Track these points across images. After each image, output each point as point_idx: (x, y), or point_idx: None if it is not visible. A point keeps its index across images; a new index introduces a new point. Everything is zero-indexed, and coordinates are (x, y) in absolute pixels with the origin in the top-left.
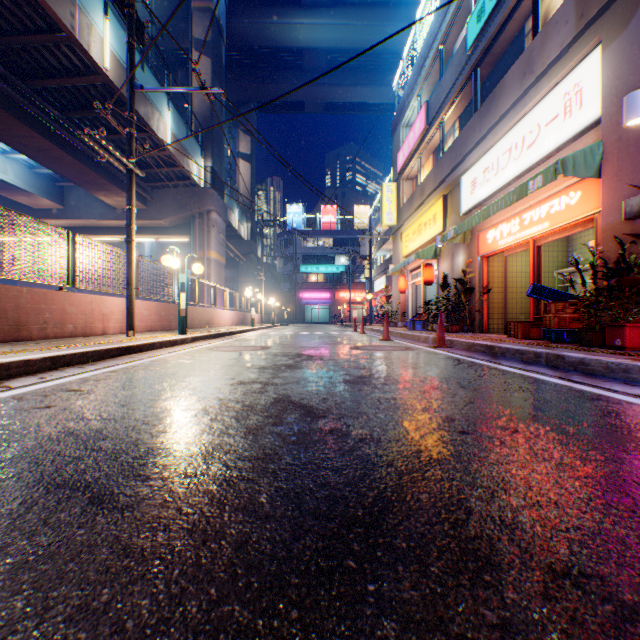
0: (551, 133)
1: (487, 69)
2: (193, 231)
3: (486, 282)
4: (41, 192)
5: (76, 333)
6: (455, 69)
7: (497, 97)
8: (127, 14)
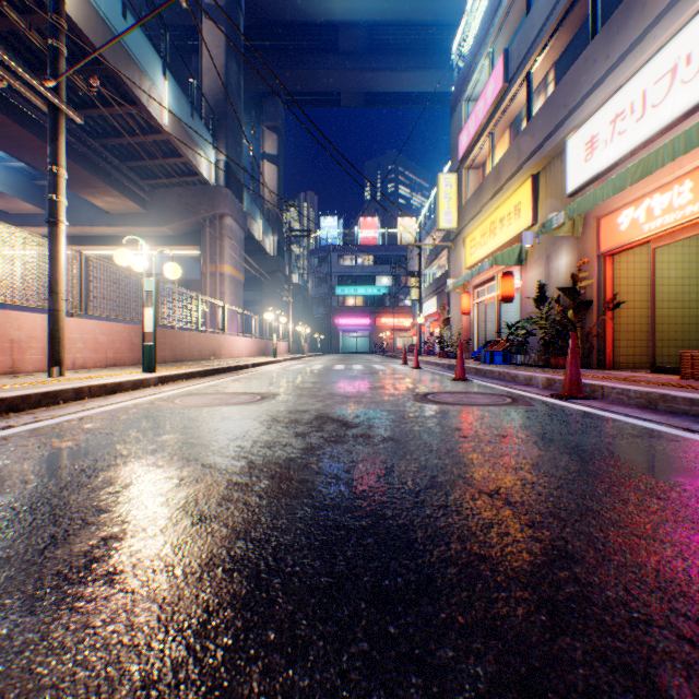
0: None
1: None
2: (203, 240)
3: (610, 292)
4: (14, 191)
5: None
6: None
7: None
8: None
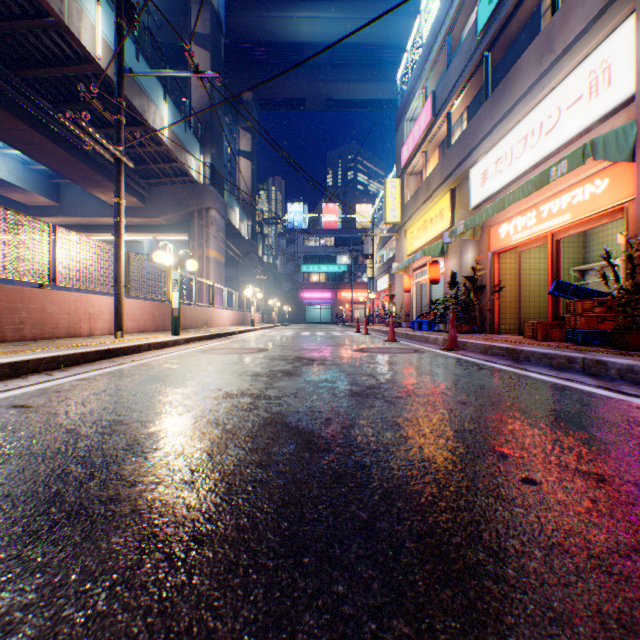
0: (574, 116)
1: (499, 54)
2: (192, 229)
3: (497, 280)
4: (36, 189)
5: (58, 334)
6: (464, 56)
7: (511, 81)
8: None
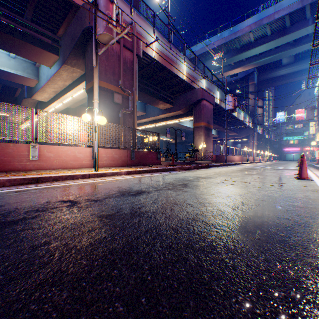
0: None
1: None
2: (248, 138)
3: None
4: (216, 134)
5: (248, 161)
6: None
7: None
8: (253, 122)
